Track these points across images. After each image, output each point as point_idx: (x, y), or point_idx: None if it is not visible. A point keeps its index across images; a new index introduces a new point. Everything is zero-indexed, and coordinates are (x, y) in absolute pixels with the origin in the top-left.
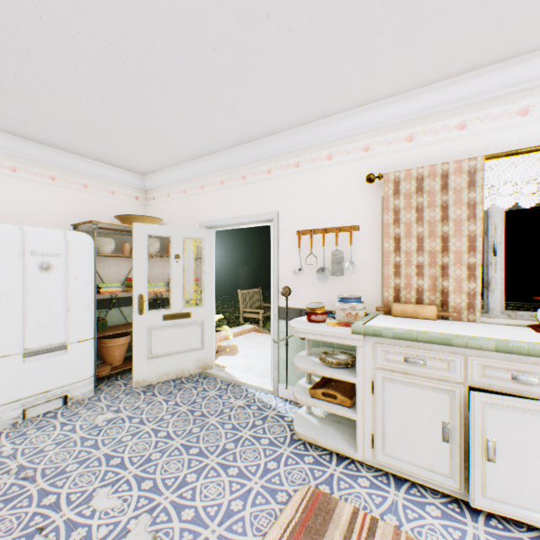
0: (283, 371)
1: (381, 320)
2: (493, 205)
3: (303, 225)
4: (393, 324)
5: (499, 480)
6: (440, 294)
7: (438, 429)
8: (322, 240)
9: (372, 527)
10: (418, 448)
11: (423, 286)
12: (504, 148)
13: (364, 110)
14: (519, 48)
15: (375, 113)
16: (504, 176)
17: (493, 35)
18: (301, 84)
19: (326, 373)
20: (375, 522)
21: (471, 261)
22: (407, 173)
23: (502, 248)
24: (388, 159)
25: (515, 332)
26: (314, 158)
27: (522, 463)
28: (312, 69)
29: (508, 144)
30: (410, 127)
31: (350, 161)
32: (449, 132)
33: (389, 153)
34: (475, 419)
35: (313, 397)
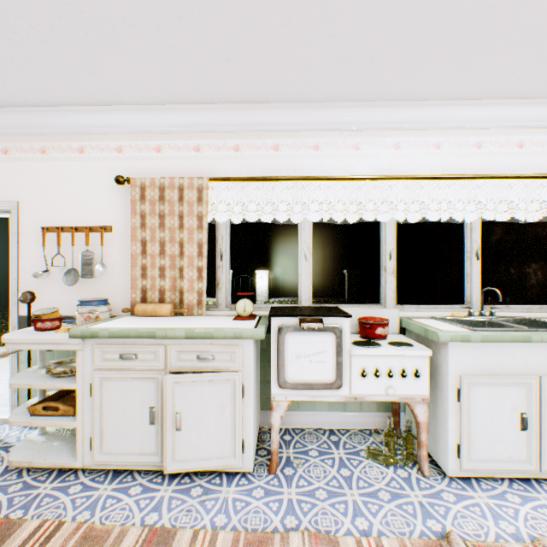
0: (25, 393)
1: (118, 321)
2: (221, 219)
3: (51, 221)
4: (122, 324)
5: (186, 443)
6: (180, 293)
7: (148, 415)
8: (72, 239)
9: (53, 533)
10: (132, 437)
11: (166, 286)
12: (226, 175)
13: (113, 110)
14: (226, 97)
15: (125, 116)
16: (225, 197)
17: (199, 78)
18: (13, 57)
19: (45, 385)
20: (61, 526)
21: (200, 265)
22: (153, 181)
23: (228, 254)
24: (140, 164)
25: (216, 321)
26: (64, 147)
27: (201, 424)
28: (19, 44)
29: (228, 172)
30: (159, 139)
31: (104, 159)
32: (189, 152)
33: (141, 159)
34: (168, 398)
35: (34, 415)
